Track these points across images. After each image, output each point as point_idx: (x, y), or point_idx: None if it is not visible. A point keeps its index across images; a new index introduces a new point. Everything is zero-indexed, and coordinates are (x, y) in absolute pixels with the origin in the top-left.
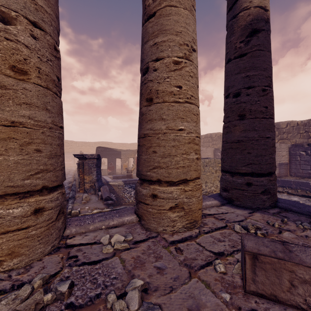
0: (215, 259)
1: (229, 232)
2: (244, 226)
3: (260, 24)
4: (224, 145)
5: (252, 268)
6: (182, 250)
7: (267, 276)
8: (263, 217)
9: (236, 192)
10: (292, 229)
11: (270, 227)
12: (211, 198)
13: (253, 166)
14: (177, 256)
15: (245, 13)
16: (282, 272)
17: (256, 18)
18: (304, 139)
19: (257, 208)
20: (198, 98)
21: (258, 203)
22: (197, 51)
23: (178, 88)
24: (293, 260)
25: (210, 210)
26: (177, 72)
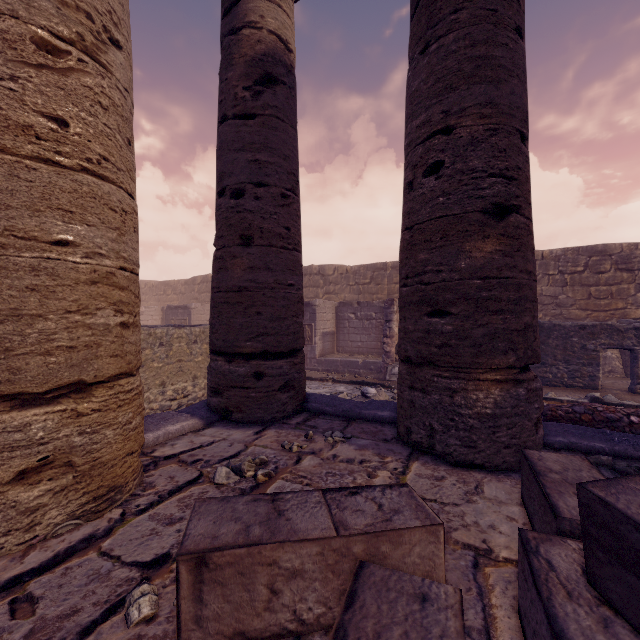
0: (137, 585)
1: (201, 490)
2: (236, 466)
3: (279, 69)
4: (215, 295)
5: (196, 592)
6: (38, 599)
7: (227, 596)
8: (279, 436)
9: (237, 393)
10: (318, 448)
11: (285, 454)
12: (184, 415)
13: (266, 340)
14: (8, 631)
15: (253, 34)
16: (256, 572)
17: (272, 55)
18: (354, 295)
19: (273, 420)
20: (130, 171)
21: (275, 410)
22: (126, 51)
23: (54, 123)
24: (277, 535)
25: (175, 445)
26: (49, 75)
